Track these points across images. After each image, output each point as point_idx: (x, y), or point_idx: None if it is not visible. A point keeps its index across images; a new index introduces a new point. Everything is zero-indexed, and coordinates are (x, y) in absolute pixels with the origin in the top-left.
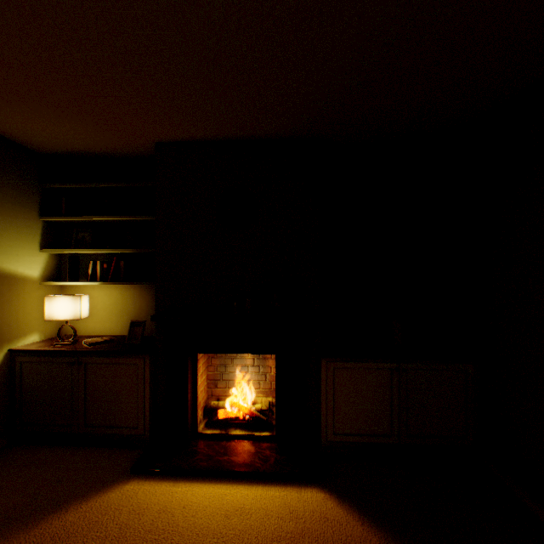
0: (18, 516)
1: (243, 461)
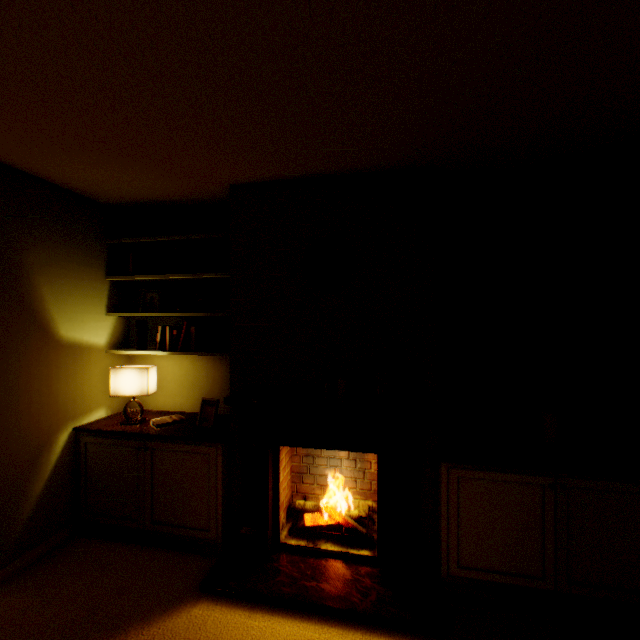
0: (74, 636)
1: (336, 592)
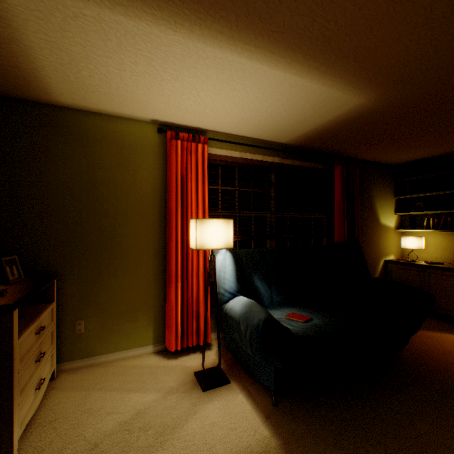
0: None
1: None
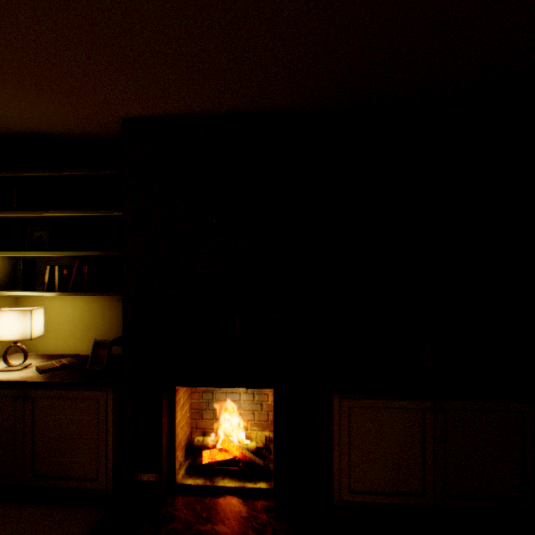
0: None
1: (231, 534)
